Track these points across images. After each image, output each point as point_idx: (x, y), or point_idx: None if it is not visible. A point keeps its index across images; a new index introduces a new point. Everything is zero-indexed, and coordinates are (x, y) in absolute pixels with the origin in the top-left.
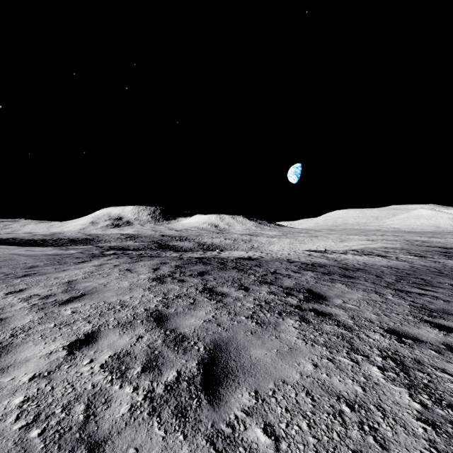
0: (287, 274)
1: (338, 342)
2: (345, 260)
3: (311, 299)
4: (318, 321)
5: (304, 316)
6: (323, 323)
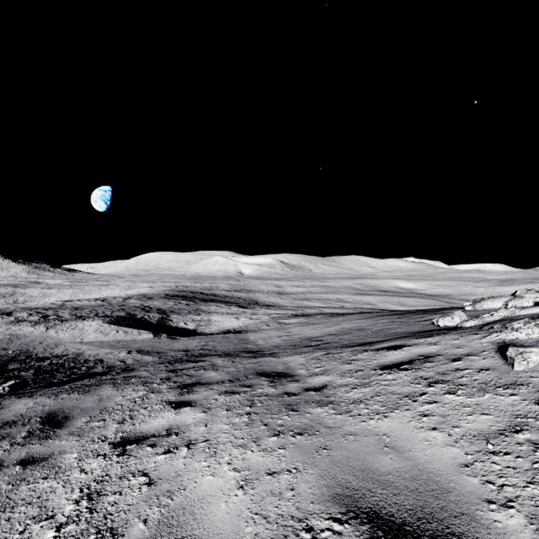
0: (10, 311)
1: (5, 316)
2: (71, 304)
3: (9, 314)
4: (5, 315)
5: (2, 315)
6: (6, 315)
